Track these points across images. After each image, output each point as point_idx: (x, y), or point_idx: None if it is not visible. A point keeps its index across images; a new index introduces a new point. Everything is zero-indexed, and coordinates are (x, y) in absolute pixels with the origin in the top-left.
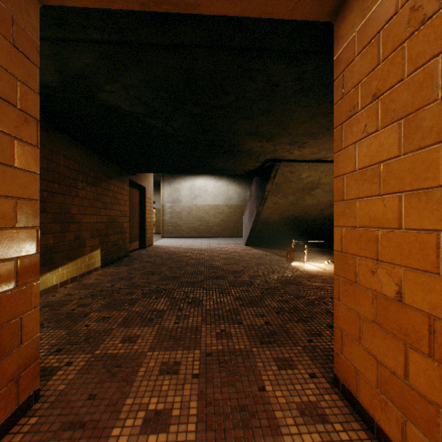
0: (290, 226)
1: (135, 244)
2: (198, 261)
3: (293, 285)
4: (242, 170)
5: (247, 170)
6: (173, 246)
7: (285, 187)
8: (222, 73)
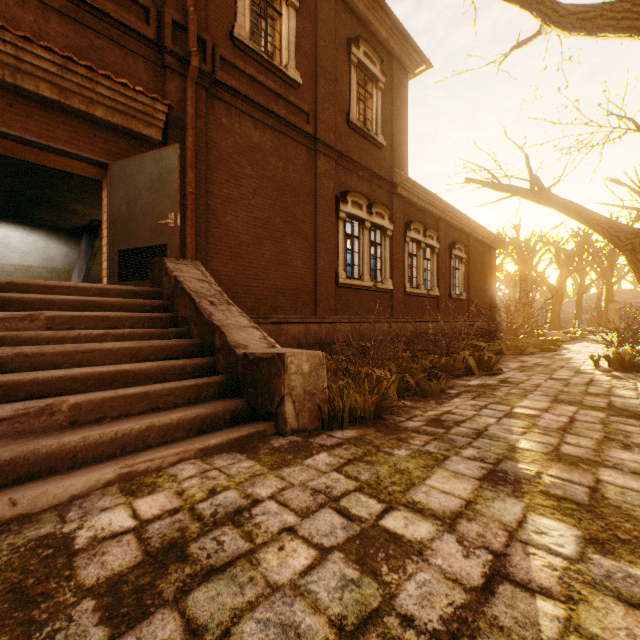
0: None
1: None
2: None
3: None
4: (70, 225)
5: (75, 225)
6: None
7: None
8: (54, 173)
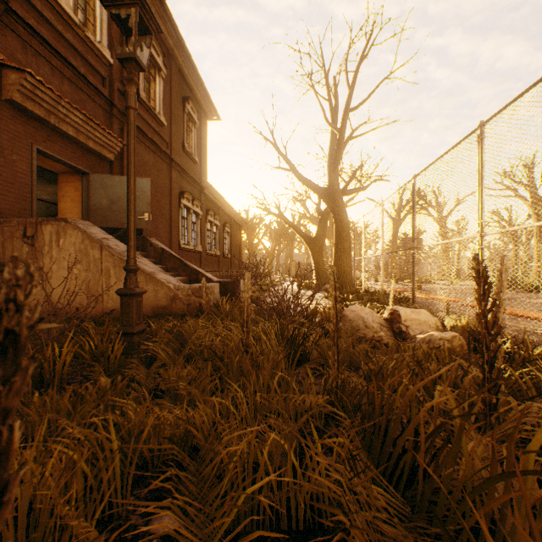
0: None
1: None
2: None
3: None
4: None
5: None
6: None
7: None
8: None
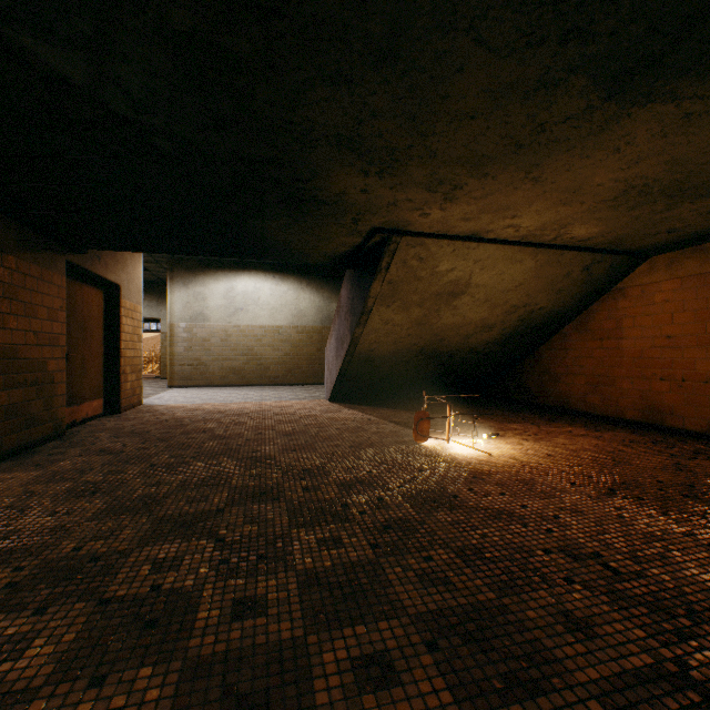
0: (411, 366)
1: (90, 405)
2: (227, 443)
3: (442, 509)
4: (323, 255)
5: (333, 253)
6: (183, 407)
7: (407, 290)
8: None
